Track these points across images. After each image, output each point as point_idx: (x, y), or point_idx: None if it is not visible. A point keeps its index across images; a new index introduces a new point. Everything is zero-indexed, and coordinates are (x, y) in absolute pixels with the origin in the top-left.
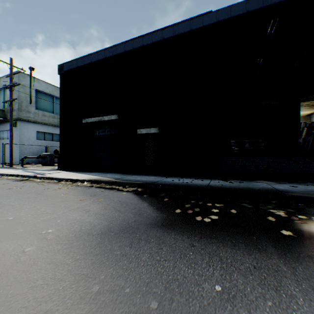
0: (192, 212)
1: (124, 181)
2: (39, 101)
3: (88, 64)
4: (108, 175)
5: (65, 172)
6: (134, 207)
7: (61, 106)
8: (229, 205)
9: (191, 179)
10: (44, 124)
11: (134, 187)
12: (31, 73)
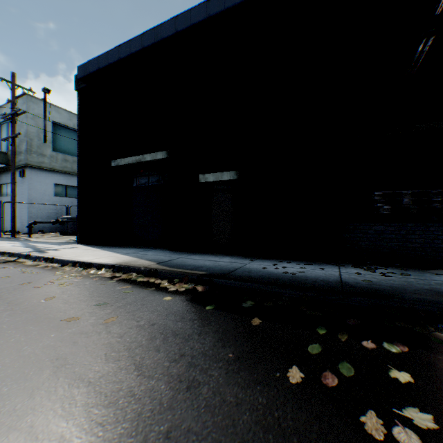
0: (336, 382)
1: (173, 268)
2: (58, 140)
3: (114, 63)
4: (149, 254)
5: (83, 247)
6: (179, 350)
7: (80, 141)
8: (423, 350)
9: (299, 264)
10: (65, 173)
11: (189, 283)
12: (46, 98)
